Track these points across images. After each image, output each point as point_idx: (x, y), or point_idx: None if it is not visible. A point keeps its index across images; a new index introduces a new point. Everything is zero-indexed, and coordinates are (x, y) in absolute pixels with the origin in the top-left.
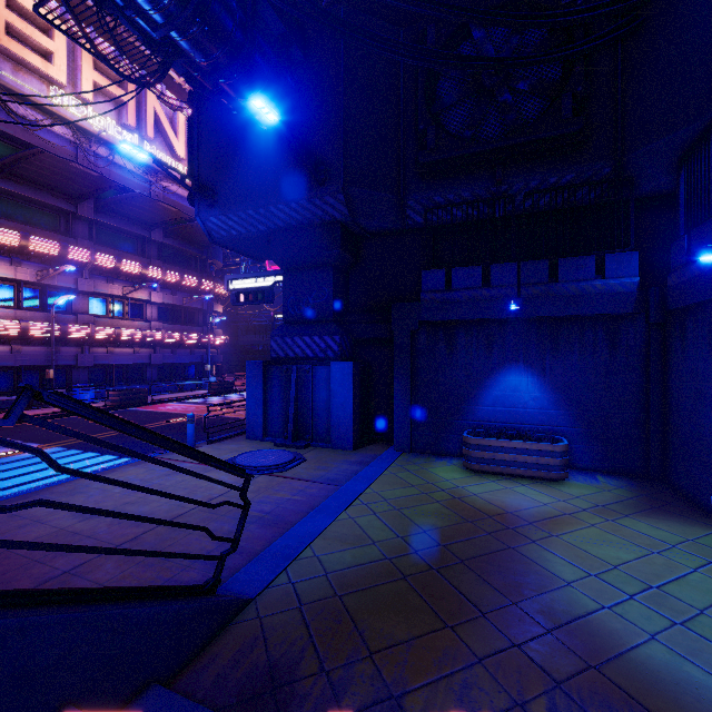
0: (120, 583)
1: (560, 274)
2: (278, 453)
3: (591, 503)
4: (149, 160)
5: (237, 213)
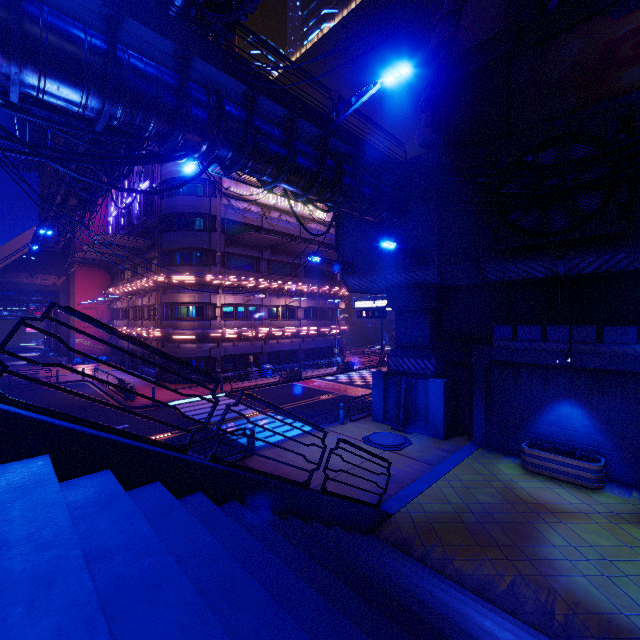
0: None
1: (605, 337)
2: (394, 436)
3: (608, 509)
4: (300, 213)
5: (366, 277)
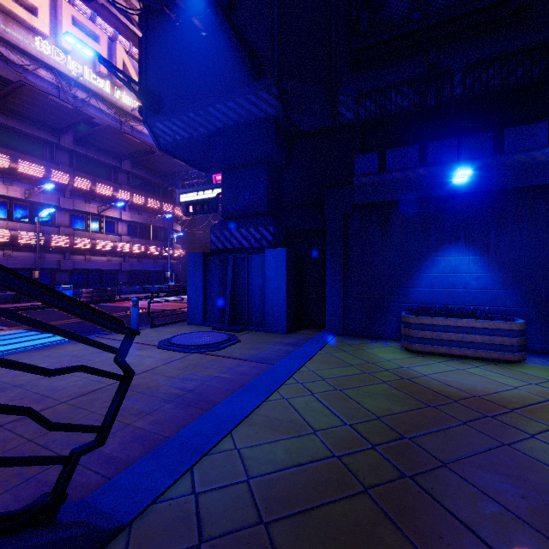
0: None
1: (506, 145)
2: (214, 334)
3: None
4: (119, 103)
5: (180, 116)
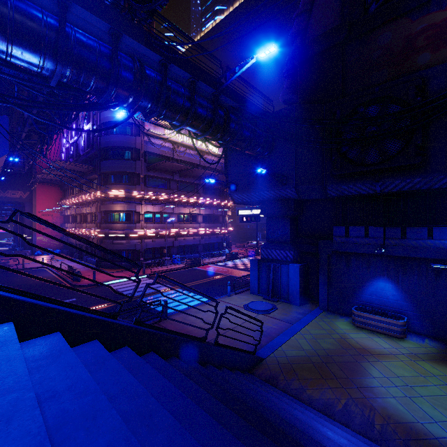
0: None
1: (407, 234)
2: (265, 304)
3: (409, 351)
4: (200, 148)
5: (246, 193)
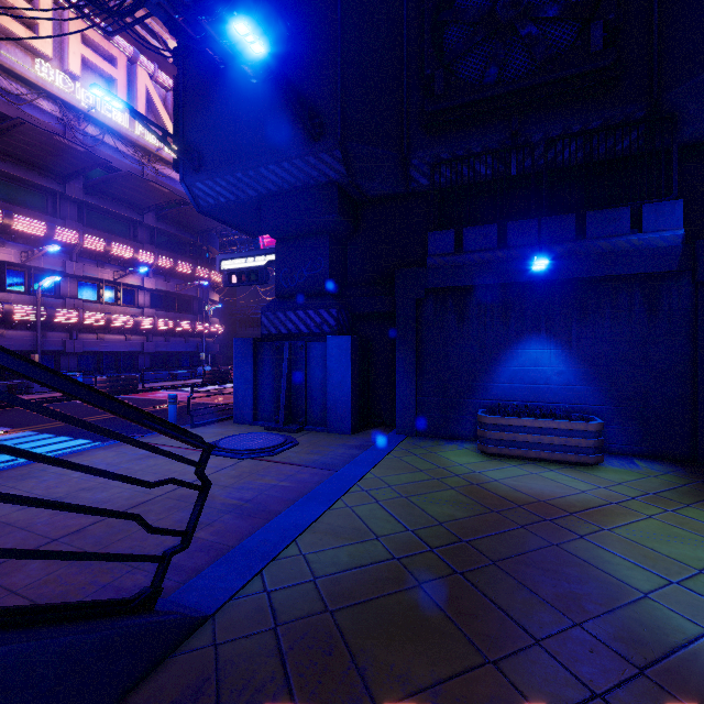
0: (40, 590)
1: (588, 229)
2: (268, 436)
3: (638, 490)
4: (141, 141)
5: (225, 176)
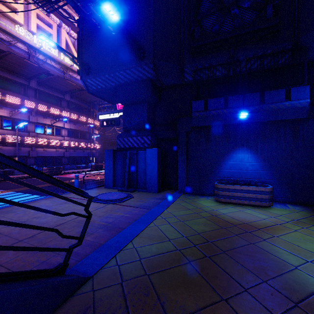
0: (12, 264)
1: (265, 99)
2: (119, 194)
3: (289, 218)
4: (63, 62)
5: (100, 76)
